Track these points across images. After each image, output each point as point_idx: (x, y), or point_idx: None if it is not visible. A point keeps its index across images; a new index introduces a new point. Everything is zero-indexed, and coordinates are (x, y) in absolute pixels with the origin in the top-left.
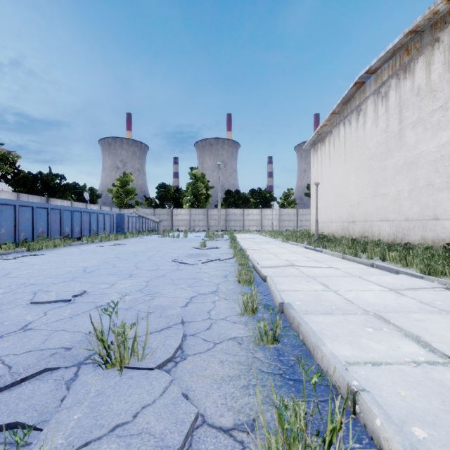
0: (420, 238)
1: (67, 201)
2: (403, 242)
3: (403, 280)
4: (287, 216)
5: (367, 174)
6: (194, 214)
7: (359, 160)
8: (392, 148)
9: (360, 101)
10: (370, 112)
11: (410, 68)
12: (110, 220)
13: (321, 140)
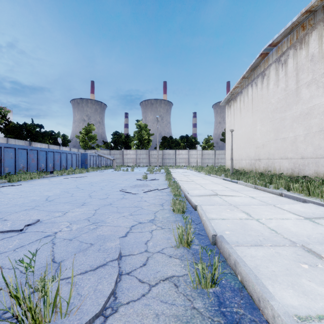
0: (313, 172)
1: (45, 144)
2: (300, 175)
3: (312, 209)
4: (208, 155)
5: (270, 123)
6: (139, 154)
7: (264, 113)
8: (290, 103)
9: (264, 68)
10: (272, 76)
11: (305, 40)
12: (76, 158)
13: (234, 99)
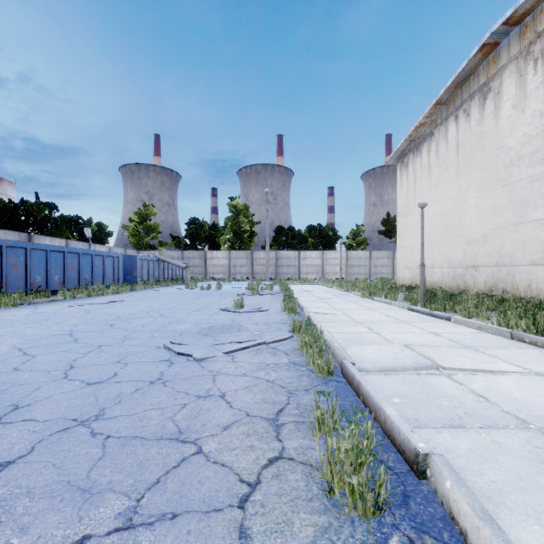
0: None
1: (60, 239)
2: None
3: None
4: (357, 260)
5: (502, 189)
6: (234, 257)
7: (486, 170)
8: None
9: (488, 76)
10: (508, 90)
11: None
12: (114, 265)
13: (415, 149)
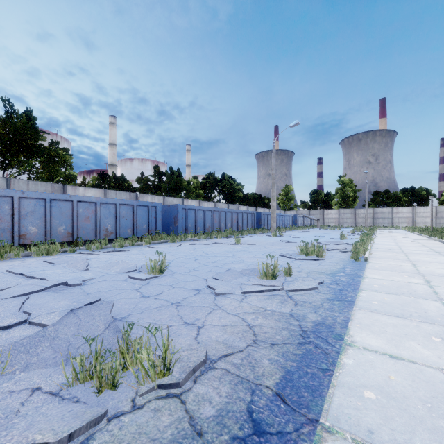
0: None
1: (262, 208)
2: None
3: (424, 239)
4: None
5: None
6: (342, 213)
7: None
8: None
9: None
10: None
11: None
12: (291, 219)
13: None
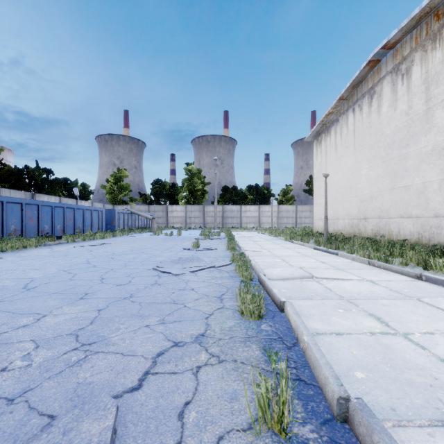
0: None
1: (55, 197)
2: (432, 242)
3: None
4: (286, 212)
5: (382, 164)
6: (190, 210)
7: (372, 149)
8: (416, 133)
9: (373, 83)
10: (386, 94)
11: (441, 36)
12: (99, 217)
13: (326, 131)
